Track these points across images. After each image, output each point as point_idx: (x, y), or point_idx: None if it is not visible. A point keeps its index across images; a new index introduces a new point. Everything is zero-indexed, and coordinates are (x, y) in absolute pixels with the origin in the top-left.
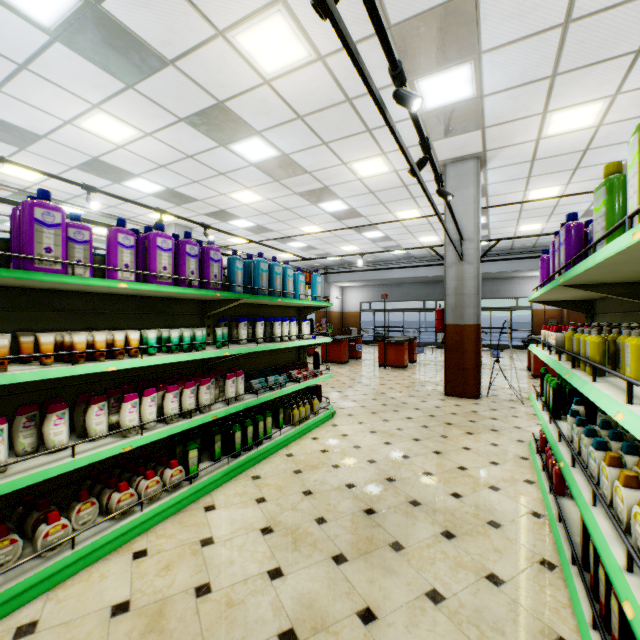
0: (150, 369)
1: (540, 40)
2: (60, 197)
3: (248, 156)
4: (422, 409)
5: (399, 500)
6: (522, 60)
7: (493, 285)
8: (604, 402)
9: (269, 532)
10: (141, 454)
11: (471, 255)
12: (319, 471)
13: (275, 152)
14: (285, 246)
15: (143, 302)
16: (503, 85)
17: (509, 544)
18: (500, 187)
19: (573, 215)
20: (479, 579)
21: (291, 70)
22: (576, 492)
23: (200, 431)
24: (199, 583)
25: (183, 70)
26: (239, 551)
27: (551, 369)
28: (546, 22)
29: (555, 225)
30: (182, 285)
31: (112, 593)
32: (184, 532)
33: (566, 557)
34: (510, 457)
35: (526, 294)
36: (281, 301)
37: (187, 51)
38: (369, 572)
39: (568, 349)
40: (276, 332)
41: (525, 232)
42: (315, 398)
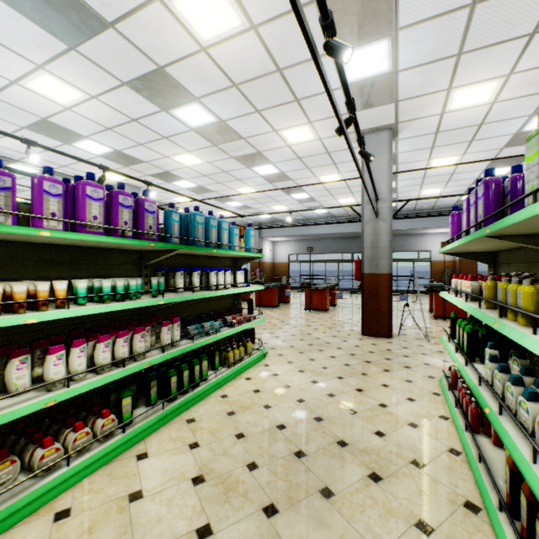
0: (84, 318)
1: (450, 19)
2: (13, 156)
3: (188, 121)
4: (344, 348)
5: (327, 441)
6: (433, 38)
7: (399, 240)
8: None
9: (200, 482)
10: (74, 403)
11: (385, 213)
12: (251, 412)
13: (213, 118)
14: (224, 205)
15: (76, 252)
16: (416, 61)
17: (433, 485)
18: (408, 156)
19: (491, 171)
20: (409, 528)
21: (226, 38)
22: (510, 445)
23: (137, 377)
24: None
25: (123, 33)
26: (168, 506)
27: (449, 311)
28: (456, 1)
29: (451, 190)
30: (114, 235)
31: None
32: (113, 485)
33: (492, 502)
34: (424, 393)
35: (426, 248)
36: (216, 252)
37: (126, 14)
38: (300, 525)
39: (488, 297)
40: (212, 281)
41: (426, 196)
42: (249, 341)
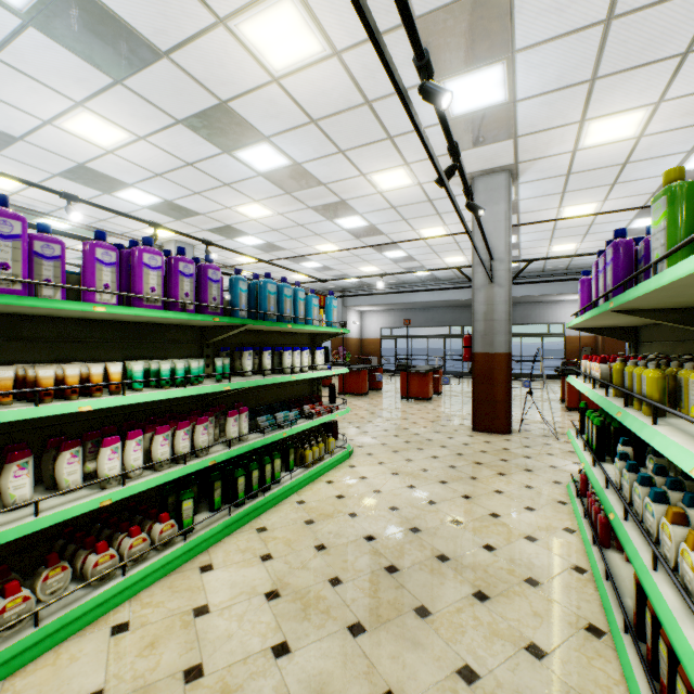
0: (138, 406)
1: (579, 38)
2: (42, 209)
3: (256, 165)
4: (449, 447)
5: (425, 555)
6: (559, 61)
7: (523, 310)
8: (673, 452)
9: (275, 597)
10: (127, 505)
11: (502, 277)
12: (334, 521)
13: (286, 161)
14: (298, 266)
15: (129, 329)
16: (538, 89)
17: (550, 606)
18: (532, 203)
19: (621, 231)
20: (518, 651)
21: (303, 66)
22: (632, 552)
23: (197, 477)
24: (189, 664)
25: (179, 64)
26: (239, 622)
27: (587, 401)
28: (587, 18)
29: (590, 245)
30: (174, 309)
31: (82, 680)
32: (175, 599)
33: (617, 623)
34: (547, 501)
35: (558, 319)
36: (291, 327)
37: (183, 41)
38: (391, 645)
39: (616, 383)
40: (286, 362)
41: (558, 253)
42: (330, 436)
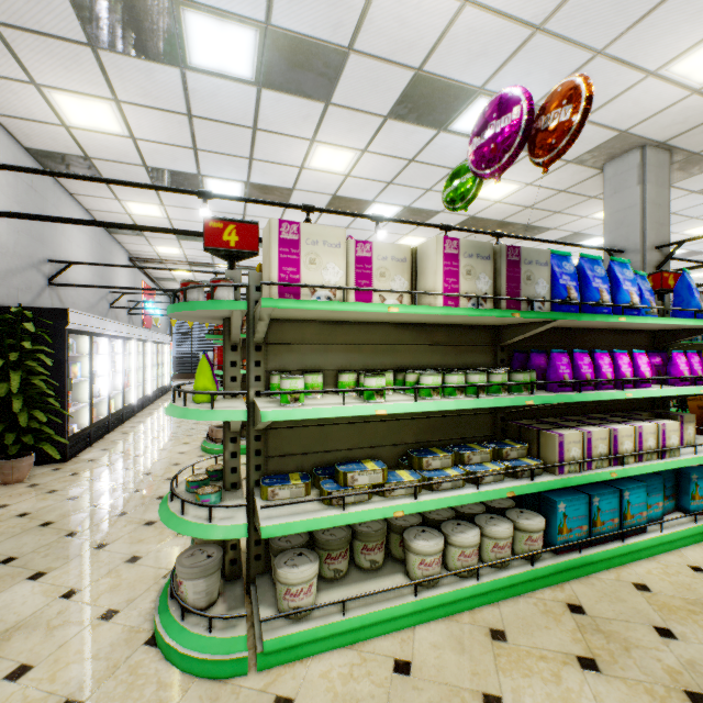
0: None
1: None
2: None
3: None
4: None
5: None
6: None
7: None
8: None
9: None
10: None
11: None
12: None
13: (684, 251)
14: None
15: None
16: None
17: None
18: None
19: None
20: None
21: None
22: None
23: None
24: None
25: None
26: None
27: None
28: None
29: None
30: None
31: None
32: None
33: None
34: None
35: None
36: None
37: None
38: None
39: None
40: None
41: None
42: None
